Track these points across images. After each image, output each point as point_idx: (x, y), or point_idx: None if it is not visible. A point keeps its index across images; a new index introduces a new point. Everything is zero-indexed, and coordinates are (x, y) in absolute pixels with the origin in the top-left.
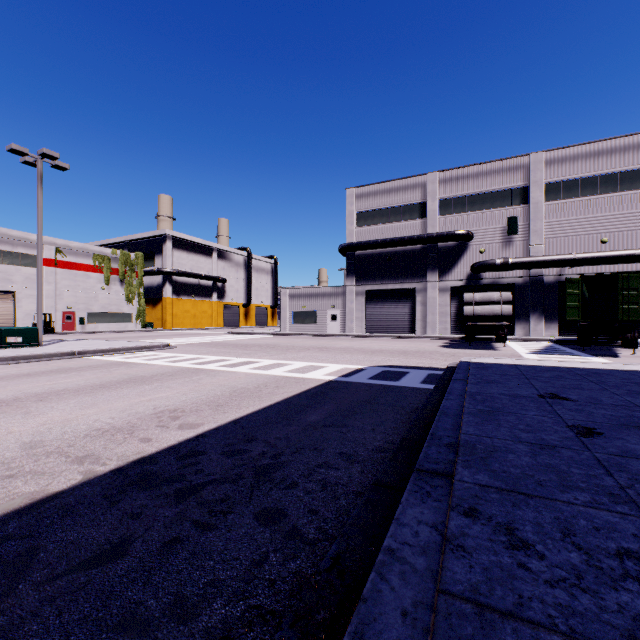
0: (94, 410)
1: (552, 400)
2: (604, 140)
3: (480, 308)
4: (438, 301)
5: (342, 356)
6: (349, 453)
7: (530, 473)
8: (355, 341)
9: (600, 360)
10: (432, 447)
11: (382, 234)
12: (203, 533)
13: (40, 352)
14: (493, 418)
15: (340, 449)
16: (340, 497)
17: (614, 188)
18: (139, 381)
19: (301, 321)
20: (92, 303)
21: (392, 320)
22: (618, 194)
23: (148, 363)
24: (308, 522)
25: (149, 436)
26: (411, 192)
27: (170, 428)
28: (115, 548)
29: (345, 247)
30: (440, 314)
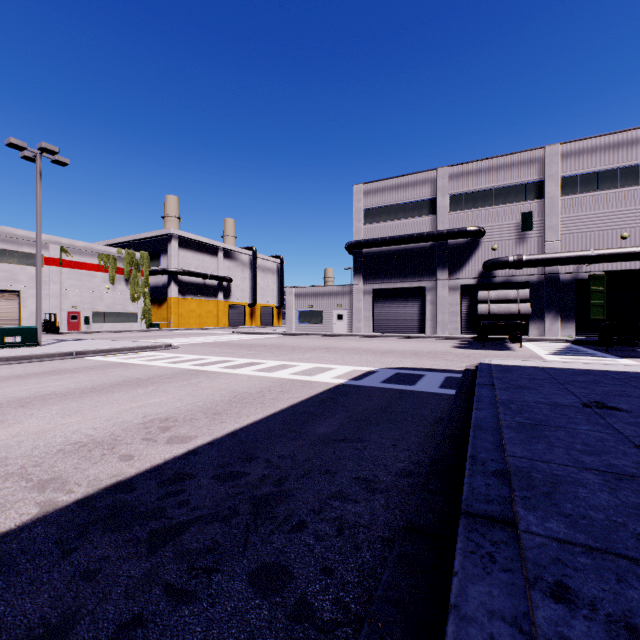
0: (77, 418)
1: (601, 410)
2: (624, 131)
3: (496, 307)
4: (448, 300)
5: (351, 357)
6: (368, 478)
7: (619, 520)
8: (363, 341)
9: (629, 362)
10: (477, 476)
11: (390, 231)
12: (176, 608)
13: (37, 352)
14: (540, 434)
15: (357, 472)
16: (362, 546)
17: (635, 181)
18: (133, 384)
19: (307, 321)
20: (97, 303)
21: (400, 320)
22: (639, 187)
23: (147, 364)
24: (321, 590)
25: (131, 452)
26: (420, 188)
27: (157, 442)
28: (49, 635)
29: (352, 245)
30: (450, 313)
